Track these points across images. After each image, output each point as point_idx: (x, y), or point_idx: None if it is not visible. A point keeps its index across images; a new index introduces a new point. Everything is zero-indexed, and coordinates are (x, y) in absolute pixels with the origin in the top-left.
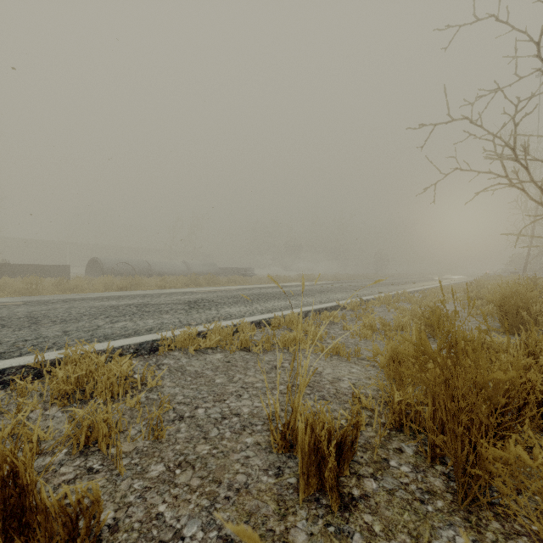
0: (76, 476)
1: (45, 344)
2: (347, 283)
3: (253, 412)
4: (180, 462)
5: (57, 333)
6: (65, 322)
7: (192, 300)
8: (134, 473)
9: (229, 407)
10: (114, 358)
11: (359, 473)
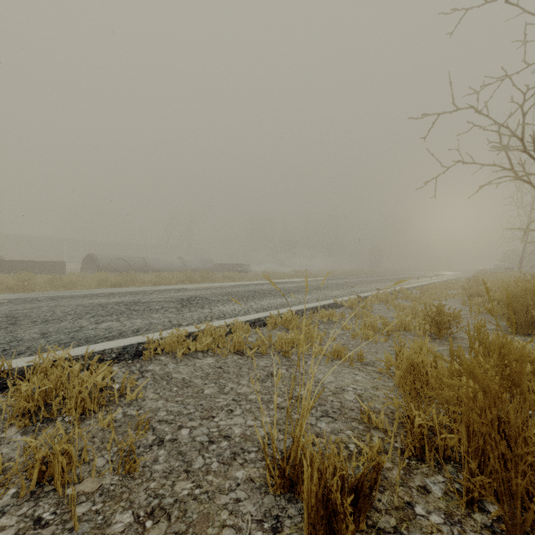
0: (18, 532)
1: (18, 348)
2: (343, 280)
3: (245, 434)
4: (153, 509)
5: (34, 335)
6: (46, 323)
7: (185, 298)
8: (93, 526)
9: (218, 427)
10: (92, 365)
11: (378, 525)
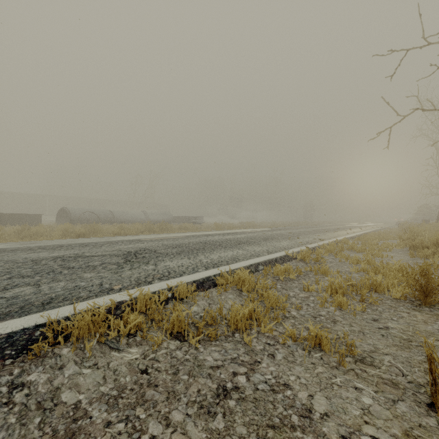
0: None
1: None
2: (286, 230)
3: None
4: None
5: None
6: None
7: (132, 251)
8: None
9: None
10: None
11: None
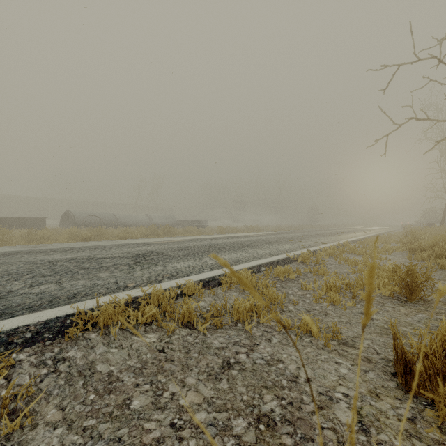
0: None
1: None
2: (289, 234)
3: None
4: None
5: None
6: None
7: (141, 253)
8: None
9: None
10: None
11: None
